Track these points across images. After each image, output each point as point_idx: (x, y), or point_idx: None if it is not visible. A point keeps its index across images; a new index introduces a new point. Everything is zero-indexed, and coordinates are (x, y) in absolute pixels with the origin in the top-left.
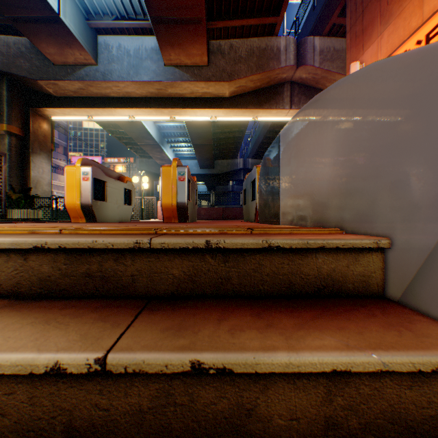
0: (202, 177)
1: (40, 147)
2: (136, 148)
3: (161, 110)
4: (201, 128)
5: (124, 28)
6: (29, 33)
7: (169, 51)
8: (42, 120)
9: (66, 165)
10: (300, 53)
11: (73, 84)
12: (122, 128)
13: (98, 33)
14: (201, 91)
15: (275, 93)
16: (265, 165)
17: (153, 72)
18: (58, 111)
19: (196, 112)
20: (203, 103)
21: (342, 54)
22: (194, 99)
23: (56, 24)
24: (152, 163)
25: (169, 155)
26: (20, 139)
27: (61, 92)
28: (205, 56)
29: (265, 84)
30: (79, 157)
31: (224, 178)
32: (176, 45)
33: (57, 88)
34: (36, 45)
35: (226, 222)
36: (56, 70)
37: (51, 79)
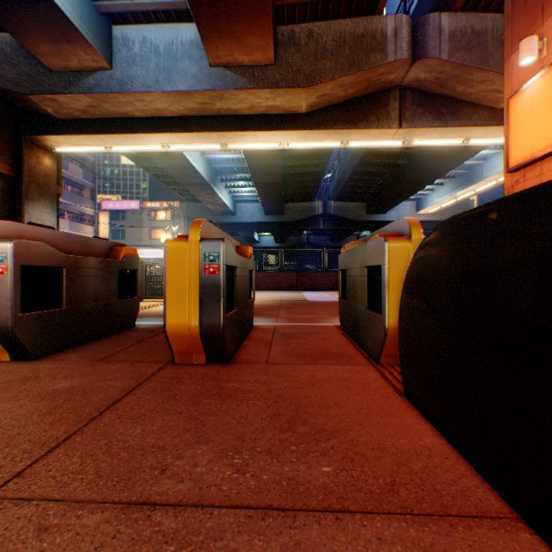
0: (267, 226)
1: (38, 191)
2: (181, 189)
3: (206, 135)
4: (266, 160)
5: (148, 11)
6: (5, 21)
7: (215, 42)
8: (41, 153)
9: (94, 212)
10: (417, 39)
11: (79, 99)
12: (157, 162)
13: (113, 22)
14: (265, 104)
15: (376, 104)
16: (449, 256)
17: (193, 76)
18: (62, 139)
19: (258, 136)
20: (268, 123)
21: (485, 38)
22: (254, 117)
23: (42, 4)
24: (203, 209)
25: (223, 197)
26: (9, 180)
27: (65, 112)
28: (271, 48)
29: (361, 91)
30: (112, 201)
31: (297, 227)
32: (226, 31)
33: (57, 106)
34: (20, 41)
35: (314, 365)
36: (54, 78)
37: (47, 92)
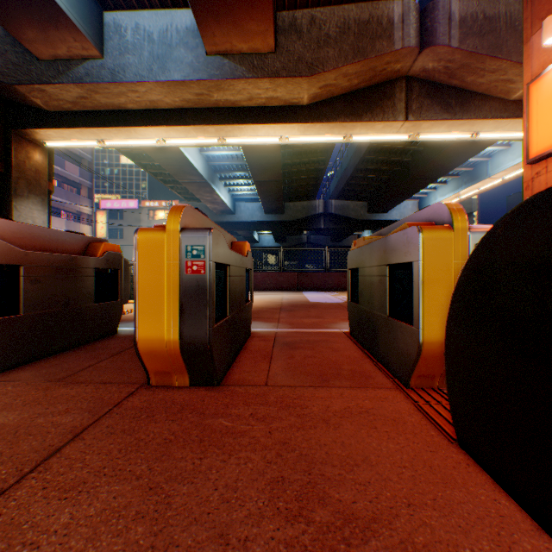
0: (267, 225)
1: (28, 187)
2: (179, 187)
3: (203, 128)
4: (266, 157)
5: None
6: None
7: (212, 28)
8: (31, 148)
9: (91, 211)
10: (425, 26)
11: (68, 89)
12: (154, 159)
13: (104, 8)
14: (264, 95)
15: (381, 96)
16: None
17: (189, 65)
18: (53, 133)
19: (257, 130)
20: (268, 115)
21: (498, 24)
22: (253, 109)
23: None
24: (202, 208)
25: (222, 196)
26: None
27: (55, 104)
28: (271, 34)
29: (365, 81)
30: (110, 200)
31: (297, 226)
32: (223, 15)
33: (46, 97)
34: (4, 26)
35: (325, 388)
36: (41, 68)
37: (34, 81)
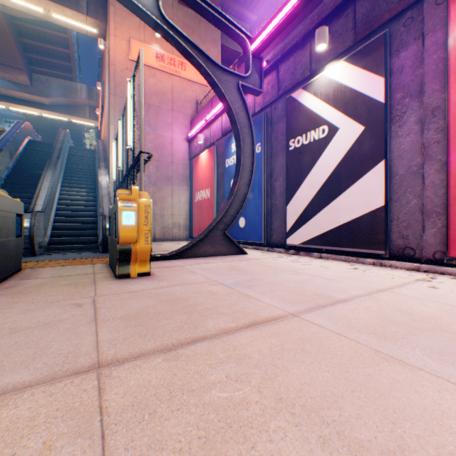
0: None
1: None
2: None
3: None
4: (37, 117)
5: None
6: None
7: (4, 74)
8: None
9: None
10: (91, 94)
11: None
12: None
13: None
14: (29, 98)
15: (81, 109)
16: None
17: None
18: None
19: (27, 108)
20: (32, 105)
21: None
22: (24, 101)
23: None
24: None
25: None
26: None
27: None
28: (30, 82)
29: (73, 104)
30: None
31: None
32: (9, 73)
33: None
34: None
35: None
36: None
37: None
